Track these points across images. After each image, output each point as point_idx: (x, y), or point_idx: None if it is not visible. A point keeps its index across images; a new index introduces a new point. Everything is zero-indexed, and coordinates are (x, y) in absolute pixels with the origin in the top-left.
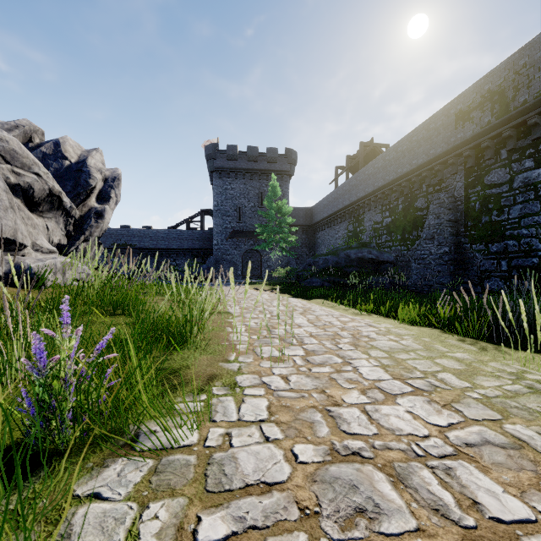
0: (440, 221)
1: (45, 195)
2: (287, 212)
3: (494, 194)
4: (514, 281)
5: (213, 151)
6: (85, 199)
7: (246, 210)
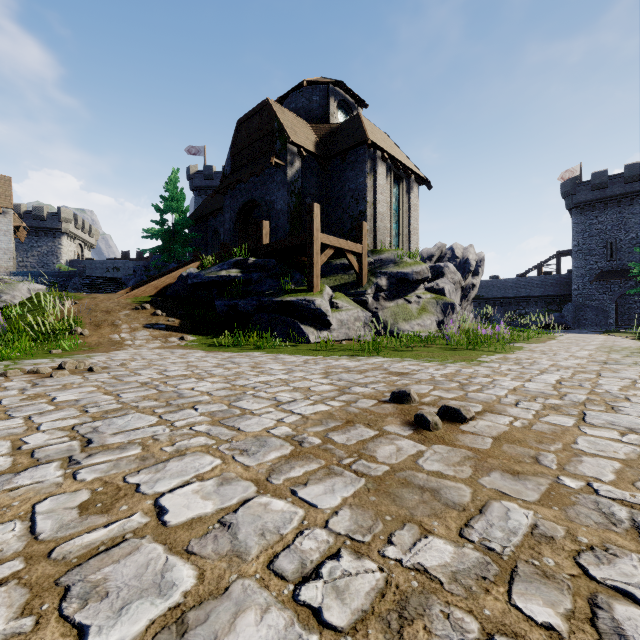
0: None
1: (457, 284)
2: None
3: None
4: None
5: (571, 187)
6: (467, 278)
7: (621, 244)
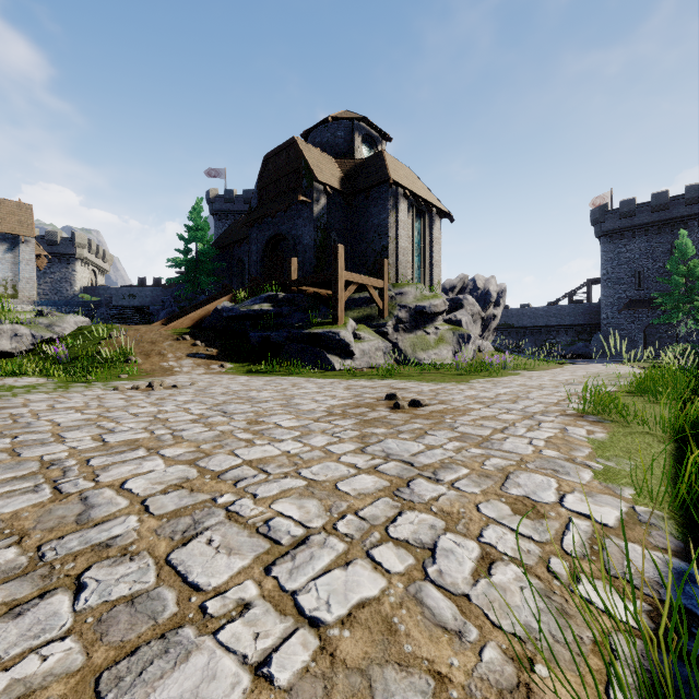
0: None
1: (477, 315)
2: None
3: None
4: None
5: (600, 215)
6: (488, 309)
7: (649, 273)
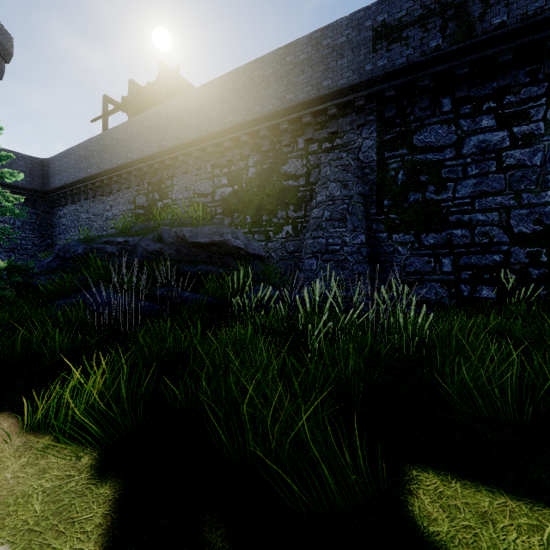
0: (350, 192)
1: None
2: None
3: (431, 162)
4: (464, 286)
5: None
6: None
7: None
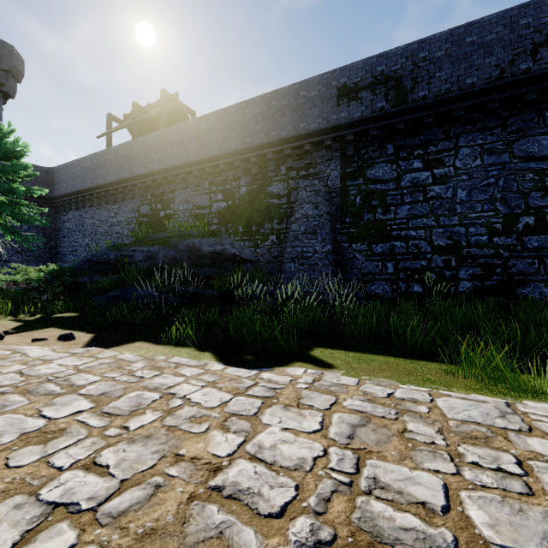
0: (320, 212)
1: None
2: (20, 154)
3: (379, 191)
4: (402, 284)
5: None
6: None
7: None
